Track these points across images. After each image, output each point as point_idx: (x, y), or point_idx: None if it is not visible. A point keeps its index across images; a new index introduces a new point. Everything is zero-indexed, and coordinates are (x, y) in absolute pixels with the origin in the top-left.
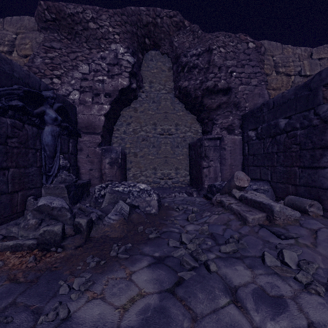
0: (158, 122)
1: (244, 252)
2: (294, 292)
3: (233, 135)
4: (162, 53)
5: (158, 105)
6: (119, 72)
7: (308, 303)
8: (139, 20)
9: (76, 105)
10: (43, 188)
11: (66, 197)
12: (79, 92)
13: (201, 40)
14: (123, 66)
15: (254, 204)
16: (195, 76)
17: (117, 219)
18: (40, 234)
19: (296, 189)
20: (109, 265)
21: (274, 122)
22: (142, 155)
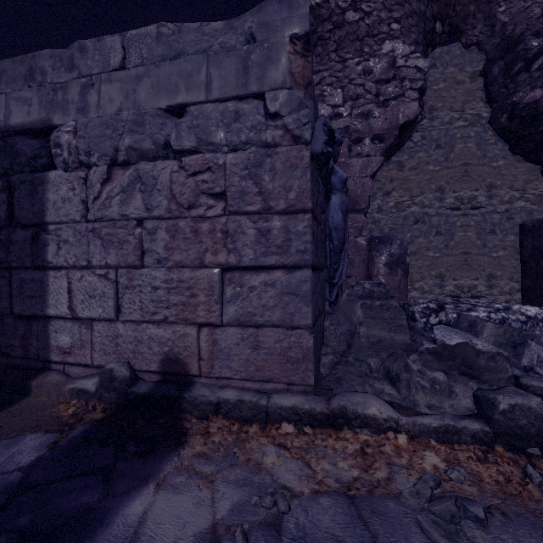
0: (447, 186)
1: None
2: None
3: None
4: (466, 44)
5: (448, 151)
6: (399, 91)
7: None
8: None
9: None
10: (359, 307)
11: (404, 326)
12: None
13: None
14: (408, 80)
15: None
16: None
17: None
18: (502, 412)
19: None
20: None
21: None
22: (413, 251)
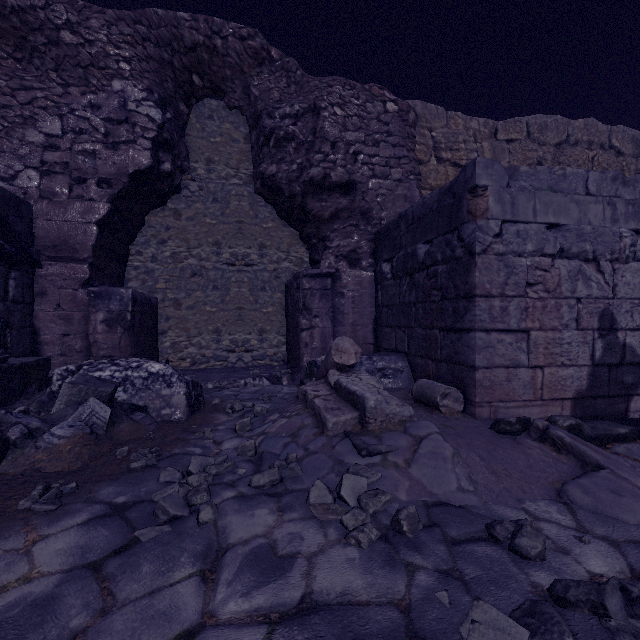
0: (224, 241)
1: (293, 483)
2: (324, 546)
3: (359, 269)
4: (229, 105)
5: (225, 207)
6: (130, 137)
7: (329, 562)
8: (175, 37)
9: (32, 201)
10: None
11: None
12: (40, 173)
13: (302, 88)
14: (139, 127)
15: (348, 396)
16: (289, 155)
17: (69, 434)
18: None
19: (437, 367)
20: (0, 528)
21: (412, 248)
22: (191, 305)
